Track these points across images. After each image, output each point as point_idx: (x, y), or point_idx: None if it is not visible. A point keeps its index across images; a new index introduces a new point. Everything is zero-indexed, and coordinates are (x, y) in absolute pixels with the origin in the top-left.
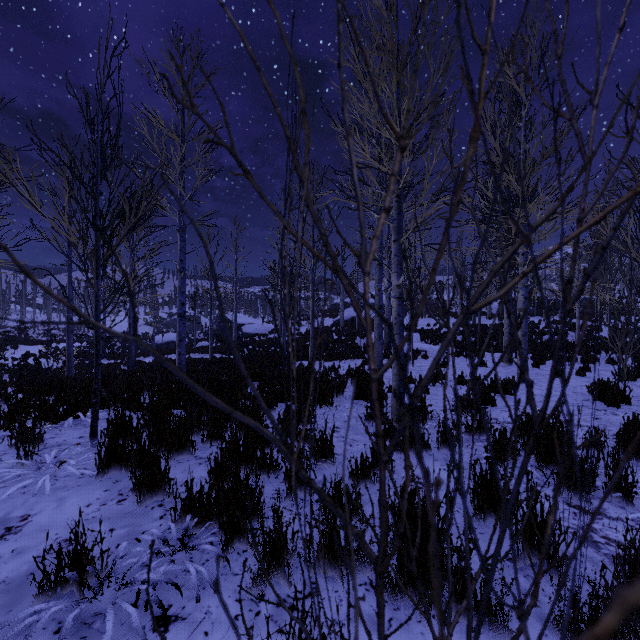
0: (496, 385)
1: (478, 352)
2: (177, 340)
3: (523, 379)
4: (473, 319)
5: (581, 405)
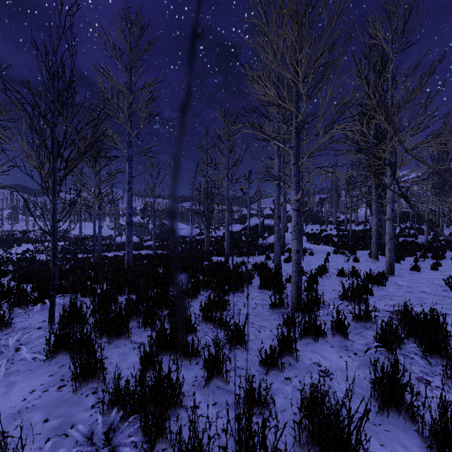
0: (371, 278)
1: (351, 250)
2: (126, 242)
3: (390, 273)
4: (345, 225)
5: (442, 295)
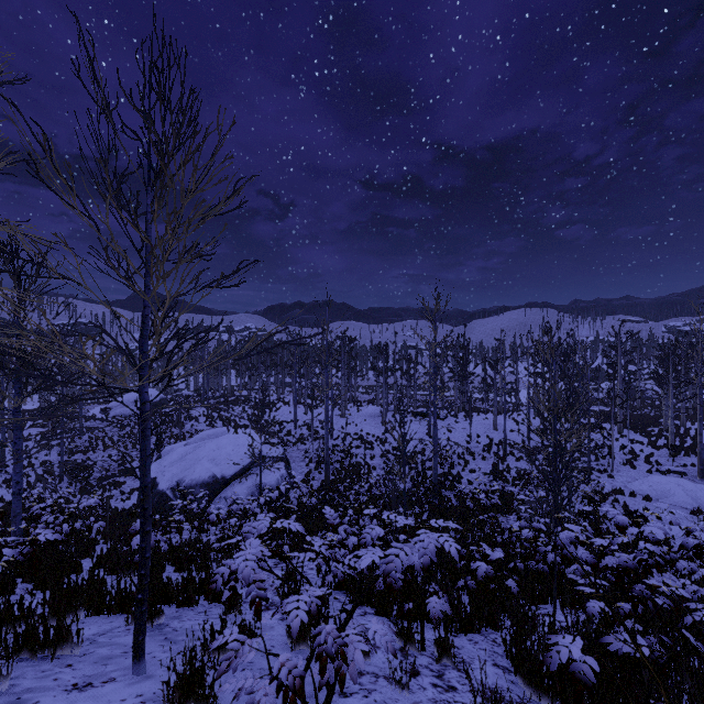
0: None
1: None
2: None
3: None
4: None
5: None
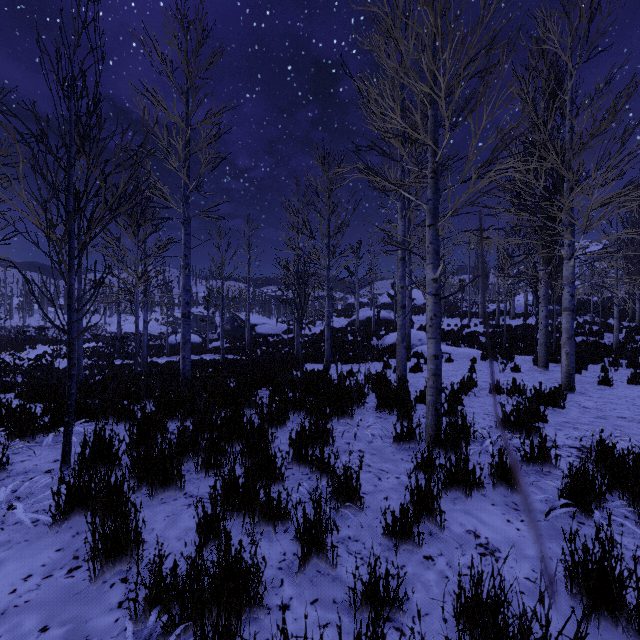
0: (541, 396)
1: (507, 355)
2: (181, 343)
3: (569, 388)
4: (497, 319)
5: None
